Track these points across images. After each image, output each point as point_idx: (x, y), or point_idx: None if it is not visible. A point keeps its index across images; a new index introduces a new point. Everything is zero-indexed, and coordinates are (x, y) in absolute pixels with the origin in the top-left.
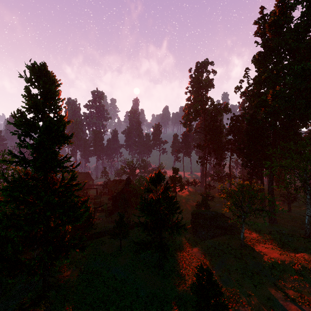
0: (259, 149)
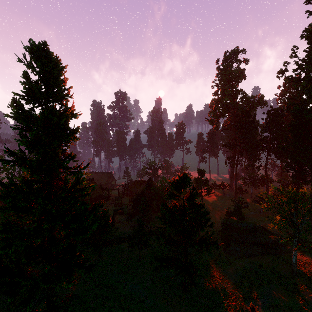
0: (310, 148)
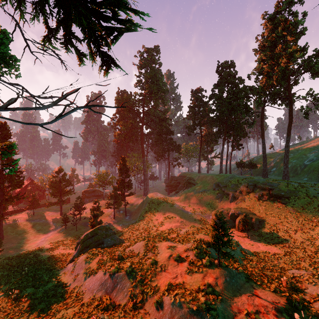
0: None
